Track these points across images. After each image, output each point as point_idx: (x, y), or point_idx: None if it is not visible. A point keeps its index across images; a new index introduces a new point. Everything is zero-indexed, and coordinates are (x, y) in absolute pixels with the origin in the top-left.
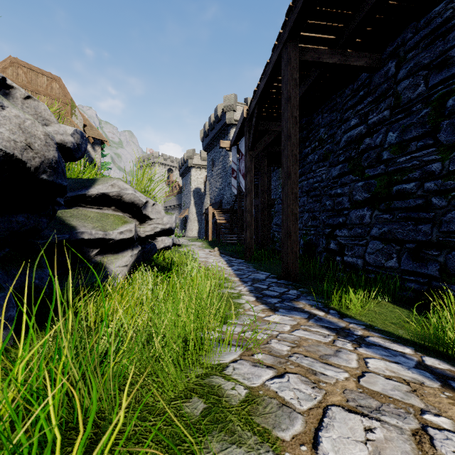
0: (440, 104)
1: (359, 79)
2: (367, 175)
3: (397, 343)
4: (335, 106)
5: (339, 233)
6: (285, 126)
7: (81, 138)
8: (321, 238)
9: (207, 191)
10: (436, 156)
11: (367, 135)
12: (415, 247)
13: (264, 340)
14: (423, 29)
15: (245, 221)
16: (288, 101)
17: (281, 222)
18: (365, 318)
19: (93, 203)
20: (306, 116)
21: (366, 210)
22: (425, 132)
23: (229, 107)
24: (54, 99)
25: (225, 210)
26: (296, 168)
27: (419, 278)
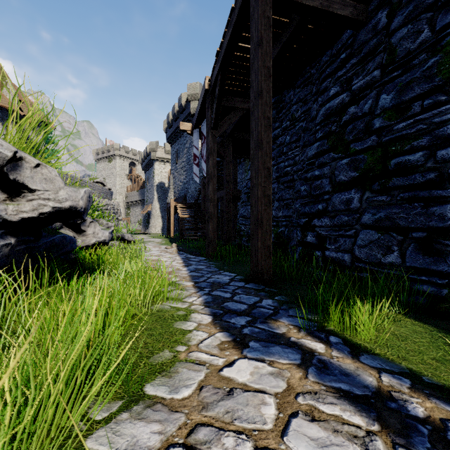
0: None
1: (339, 42)
2: (353, 150)
3: None
4: (310, 79)
5: (318, 223)
6: (255, 79)
7: None
8: (295, 230)
9: (171, 185)
10: None
11: (350, 104)
12: (426, 237)
13: None
14: None
15: (207, 212)
16: (259, 45)
17: (248, 213)
18: (391, 352)
19: None
20: (276, 95)
21: (354, 192)
22: (434, 87)
23: (194, 96)
24: None
25: (189, 204)
26: (269, 135)
27: (434, 278)
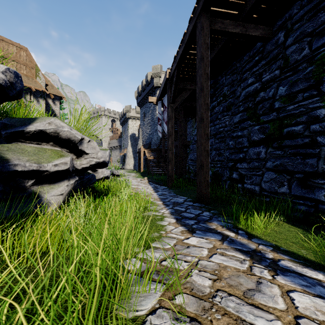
0: (322, 63)
1: (254, 48)
2: (262, 121)
3: (308, 267)
4: (236, 70)
5: (240, 166)
6: (199, 80)
7: (15, 78)
8: (226, 170)
9: (140, 136)
10: (320, 103)
11: (261, 90)
12: (303, 177)
13: (184, 271)
14: (306, 5)
15: (168, 157)
16: (202, 60)
17: (194, 157)
18: (269, 238)
19: (32, 139)
20: (213, 79)
21: (262, 147)
22: (310, 85)
23: (156, 74)
24: (22, 64)
25: (153, 149)
26: (207, 114)
27: (307, 202)
